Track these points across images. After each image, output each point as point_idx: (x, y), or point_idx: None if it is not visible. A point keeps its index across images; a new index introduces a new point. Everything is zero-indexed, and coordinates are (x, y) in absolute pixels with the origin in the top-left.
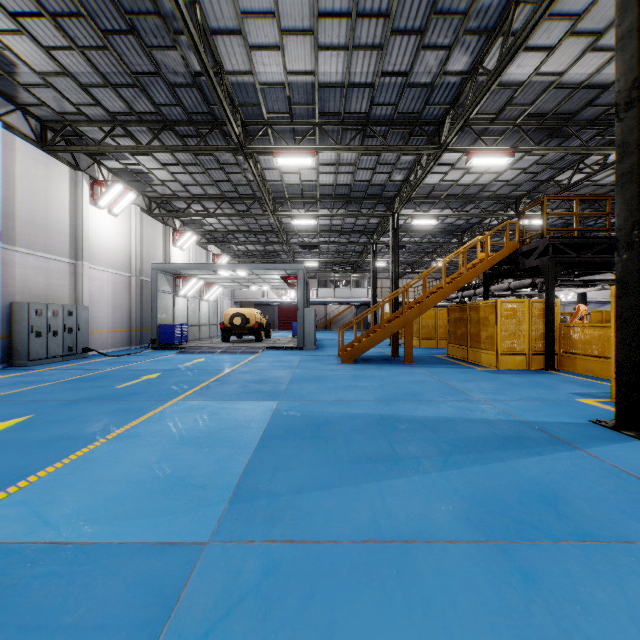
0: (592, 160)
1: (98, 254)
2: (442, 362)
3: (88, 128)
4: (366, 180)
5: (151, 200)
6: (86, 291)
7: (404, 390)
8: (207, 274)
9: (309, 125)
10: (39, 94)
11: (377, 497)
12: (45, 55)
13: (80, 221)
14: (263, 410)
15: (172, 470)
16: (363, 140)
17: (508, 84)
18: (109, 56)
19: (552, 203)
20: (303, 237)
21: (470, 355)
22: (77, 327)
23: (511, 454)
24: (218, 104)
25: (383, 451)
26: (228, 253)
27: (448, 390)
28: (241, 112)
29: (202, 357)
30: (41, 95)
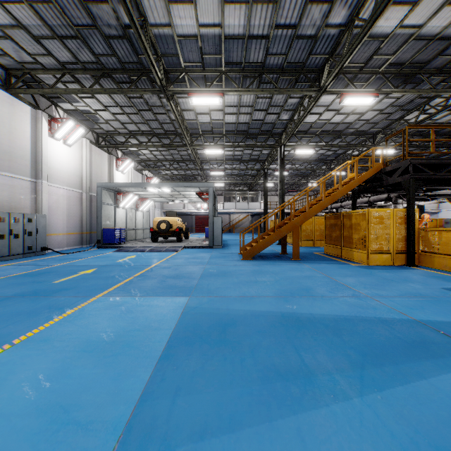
0: (434, 103)
1: (55, 175)
2: (322, 258)
3: (44, 75)
4: (260, 119)
5: (98, 135)
6: (45, 203)
7: (297, 285)
8: (140, 191)
9: (217, 72)
10: (2, 45)
11: (298, 447)
12: (1, 9)
13: (40, 149)
14: (174, 307)
15: (61, 394)
16: (259, 86)
17: (376, 36)
18: (54, 10)
19: (399, 138)
20: (213, 164)
21: (343, 253)
22: (36, 231)
23: (427, 367)
24: (143, 50)
25: (292, 362)
26: (158, 176)
27: (335, 285)
28: (163, 61)
29: (134, 254)
30: (3, 46)
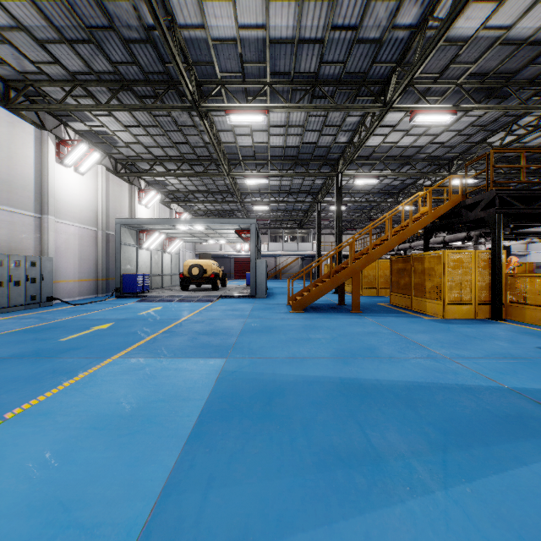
0: (524, 122)
1: (64, 209)
2: (387, 311)
3: (51, 88)
4: (313, 142)
5: (117, 161)
6: (52, 243)
7: (359, 344)
8: (168, 228)
9: (260, 85)
10: None
11: None
12: None
13: (45, 177)
14: (208, 371)
15: (61, 485)
16: (311, 101)
17: (454, 40)
18: (61, 8)
19: (481, 164)
20: (256, 197)
21: (414, 304)
22: (41, 277)
23: (527, 449)
24: (170, 57)
25: (355, 443)
26: (190, 212)
27: (405, 344)
28: (195, 71)
29: (160, 305)
30: (1, 52)
